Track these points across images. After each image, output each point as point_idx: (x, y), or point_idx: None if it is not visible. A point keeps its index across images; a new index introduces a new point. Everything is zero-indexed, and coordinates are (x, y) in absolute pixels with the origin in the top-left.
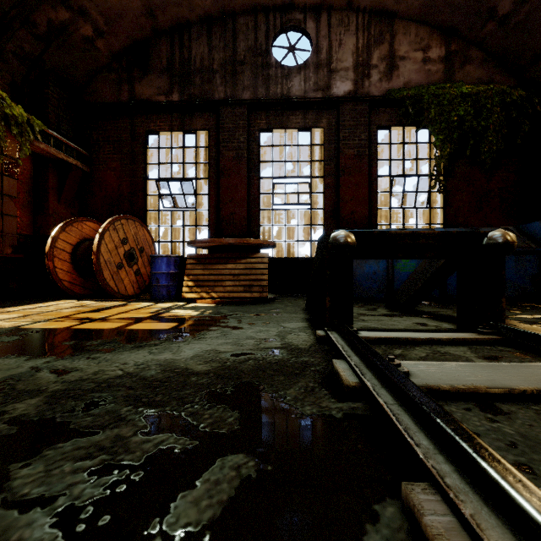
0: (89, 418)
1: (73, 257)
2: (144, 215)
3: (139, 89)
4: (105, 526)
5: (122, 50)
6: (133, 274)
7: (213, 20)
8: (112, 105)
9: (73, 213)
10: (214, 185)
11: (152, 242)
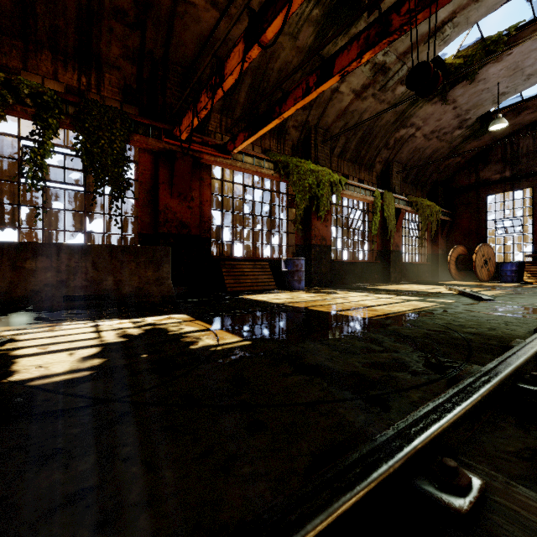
0: None
1: (455, 263)
2: (485, 240)
3: (481, 174)
4: None
5: (472, 157)
6: (486, 270)
7: (536, 122)
8: (467, 187)
9: (444, 242)
10: (536, 219)
11: (493, 254)
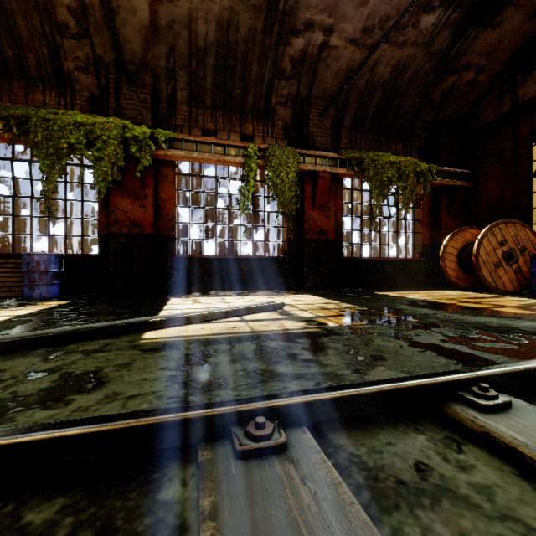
0: (455, 327)
1: (458, 258)
2: (529, 214)
3: (521, 92)
4: (454, 339)
5: (503, 66)
6: (511, 272)
7: None
8: (493, 122)
9: (459, 223)
10: None
11: None
